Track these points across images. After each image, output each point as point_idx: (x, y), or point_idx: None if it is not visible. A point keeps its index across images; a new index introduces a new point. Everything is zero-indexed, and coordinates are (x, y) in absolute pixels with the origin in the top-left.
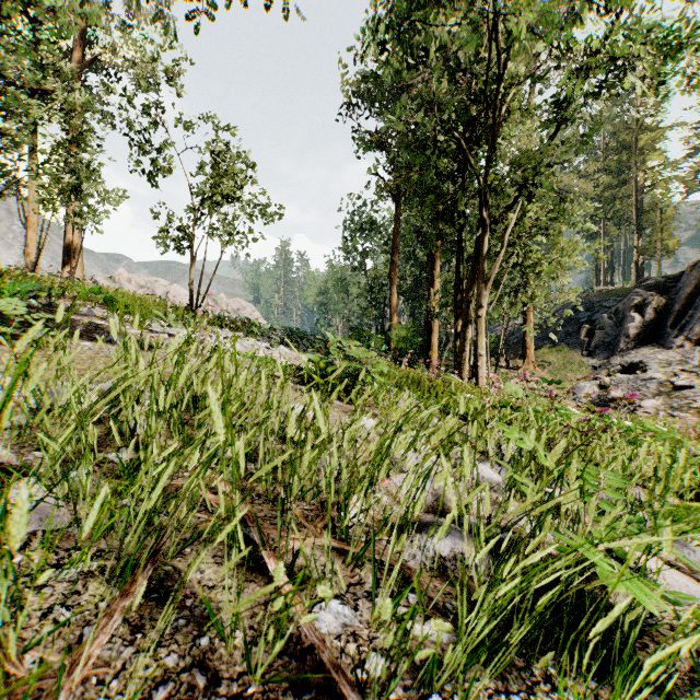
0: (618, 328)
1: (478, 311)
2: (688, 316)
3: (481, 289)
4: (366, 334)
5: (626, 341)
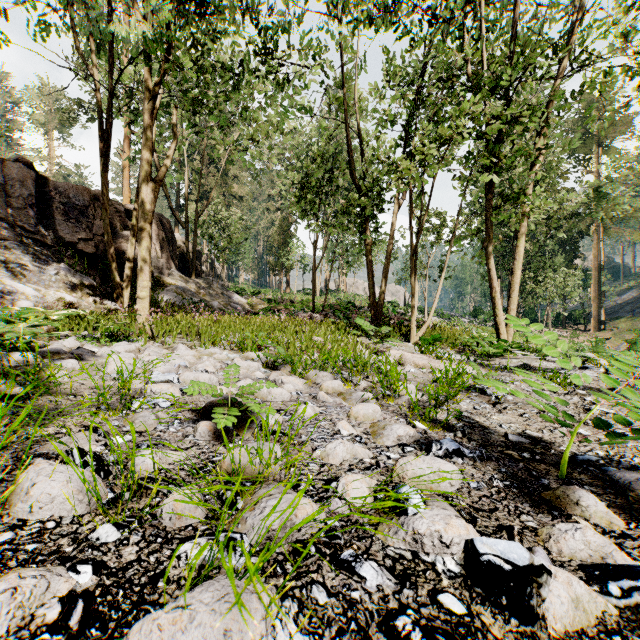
0: None
1: None
2: None
3: None
4: (480, 311)
5: None
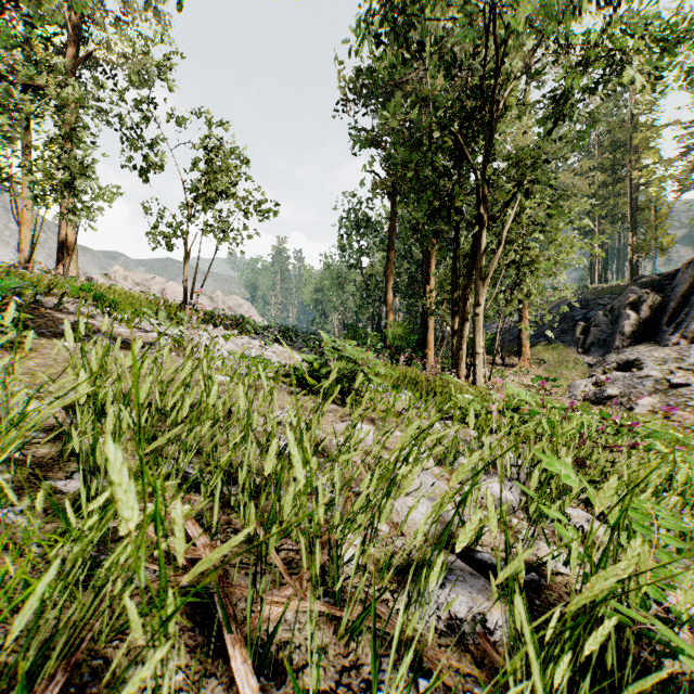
0: (613, 326)
1: (476, 308)
2: (684, 314)
3: (479, 286)
4: (362, 331)
5: (621, 339)
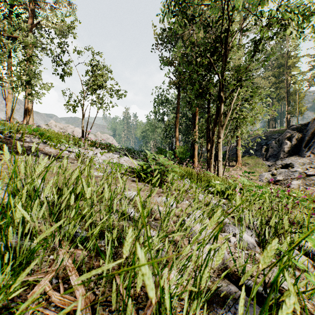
0: (279, 148)
1: (218, 140)
2: (312, 142)
3: (220, 129)
4: (164, 150)
5: (283, 154)
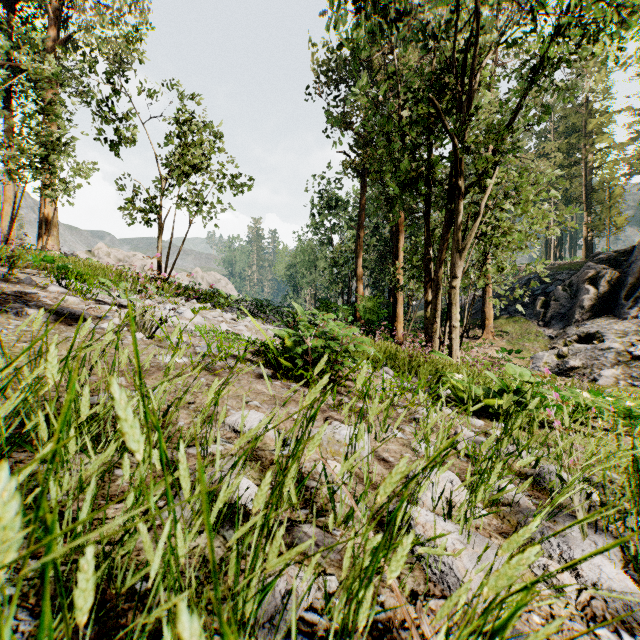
0: (572, 300)
1: (452, 281)
2: None
3: (456, 259)
4: (334, 305)
5: (581, 312)
